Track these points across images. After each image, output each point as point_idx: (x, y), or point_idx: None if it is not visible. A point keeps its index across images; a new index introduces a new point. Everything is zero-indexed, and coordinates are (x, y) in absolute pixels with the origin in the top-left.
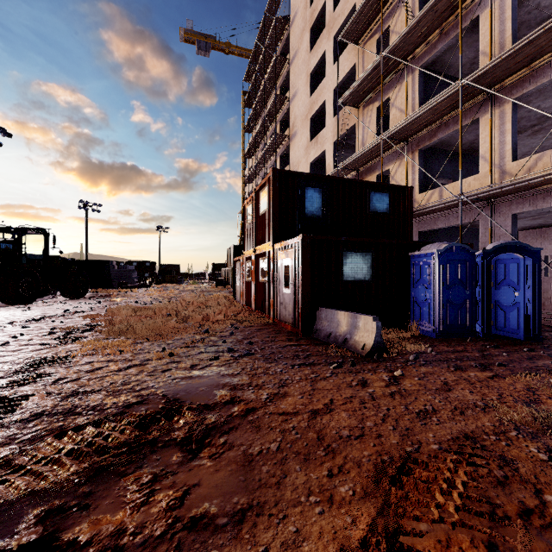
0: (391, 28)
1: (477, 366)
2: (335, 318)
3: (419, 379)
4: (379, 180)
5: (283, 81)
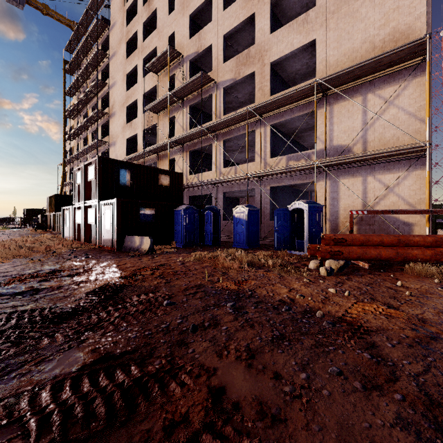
0: (176, 75)
1: (187, 253)
2: (134, 240)
3: (162, 257)
4: (170, 163)
5: (104, 68)
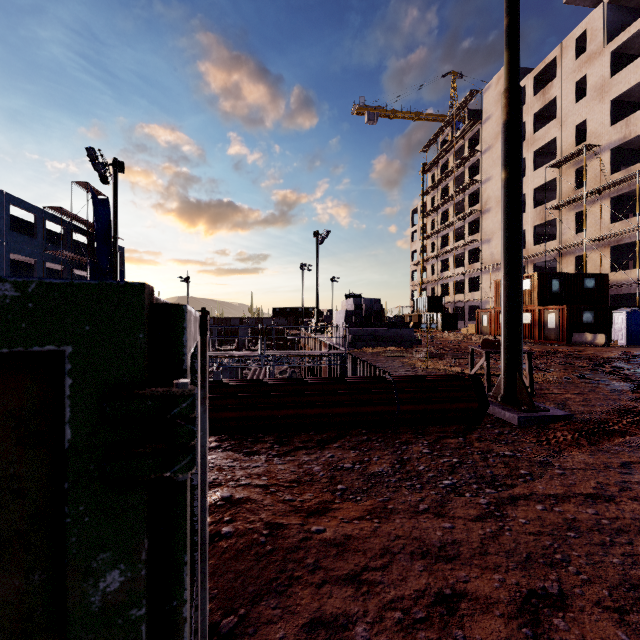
0: (587, 166)
1: None
2: (584, 336)
3: (623, 348)
4: (577, 259)
5: (472, 164)
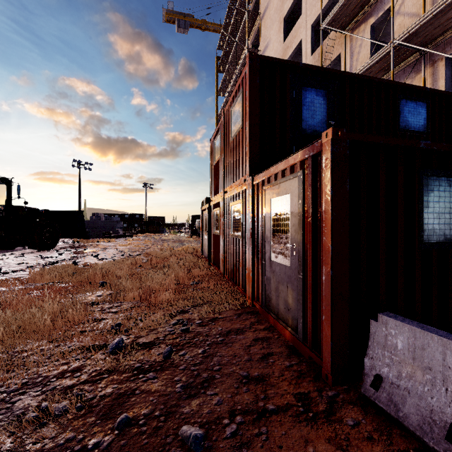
0: None
1: None
2: None
3: None
4: None
5: (254, 38)
